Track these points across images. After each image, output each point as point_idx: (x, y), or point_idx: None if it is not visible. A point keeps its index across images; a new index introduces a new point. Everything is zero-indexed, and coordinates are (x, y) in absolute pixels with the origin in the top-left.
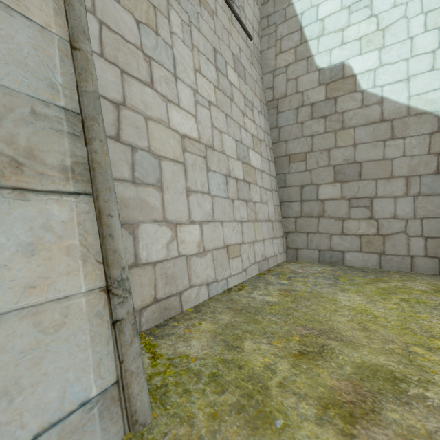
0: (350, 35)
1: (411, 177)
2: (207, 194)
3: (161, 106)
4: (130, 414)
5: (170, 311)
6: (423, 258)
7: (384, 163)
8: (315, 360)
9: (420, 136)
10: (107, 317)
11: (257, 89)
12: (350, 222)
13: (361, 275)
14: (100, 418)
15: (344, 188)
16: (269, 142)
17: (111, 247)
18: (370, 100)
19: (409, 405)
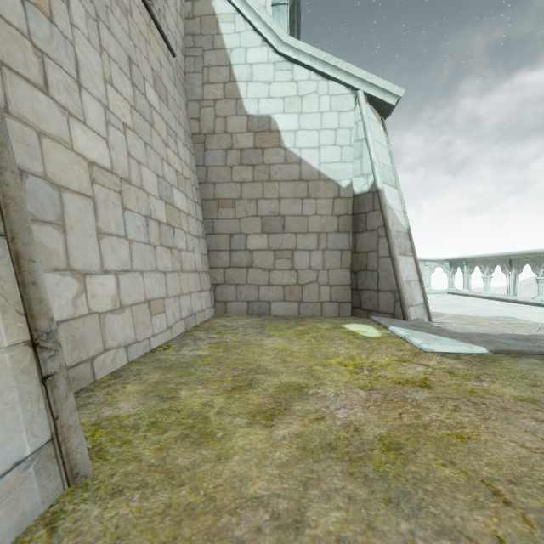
0: (276, 91)
1: (321, 233)
2: (124, 238)
3: (60, 120)
4: (69, 469)
5: (80, 382)
6: (329, 303)
7: (302, 219)
8: (246, 390)
9: (327, 199)
10: (35, 374)
11: (181, 116)
12: (275, 273)
13: (284, 322)
14: (37, 476)
15: (271, 240)
16: (196, 181)
17: (35, 296)
18: (292, 159)
19: (308, 399)
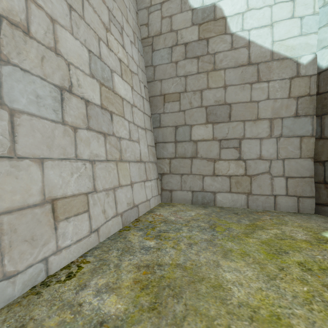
0: None
1: (274, 119)
2: None
3: None
4: None
5: None
6: (284, 197)
7: (251, 106)
8: None
9: (282, 80)
10: None
11: (130, 17)
12: (221, 163)
13: (235, 219)
14: None
15: (216, 129)
16: (144, 80)
17: None
18: (239, 43)
19: None
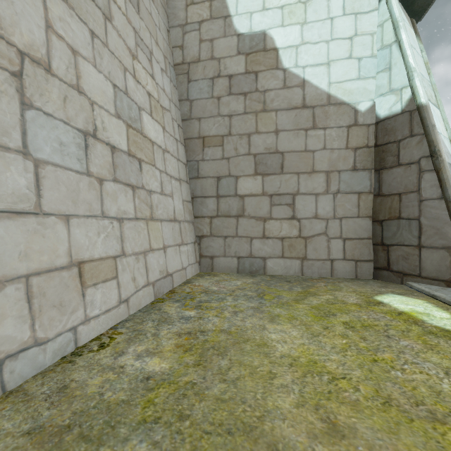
0: (272, 0)
1: (331, 172)
2: (19, 154)
3: None
4: None
5: None
6: (342, 262)
7: (306, 156)
8: None
9: (339, 128)
10: None
11: (160, 38)
12: (272, 223)
13: (286, 287)
14: None
15: (266, 182)
16: (178, 117)
17: None
18: (293, 81)
19: None
